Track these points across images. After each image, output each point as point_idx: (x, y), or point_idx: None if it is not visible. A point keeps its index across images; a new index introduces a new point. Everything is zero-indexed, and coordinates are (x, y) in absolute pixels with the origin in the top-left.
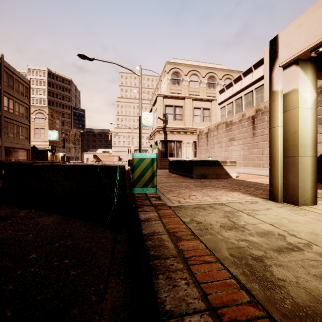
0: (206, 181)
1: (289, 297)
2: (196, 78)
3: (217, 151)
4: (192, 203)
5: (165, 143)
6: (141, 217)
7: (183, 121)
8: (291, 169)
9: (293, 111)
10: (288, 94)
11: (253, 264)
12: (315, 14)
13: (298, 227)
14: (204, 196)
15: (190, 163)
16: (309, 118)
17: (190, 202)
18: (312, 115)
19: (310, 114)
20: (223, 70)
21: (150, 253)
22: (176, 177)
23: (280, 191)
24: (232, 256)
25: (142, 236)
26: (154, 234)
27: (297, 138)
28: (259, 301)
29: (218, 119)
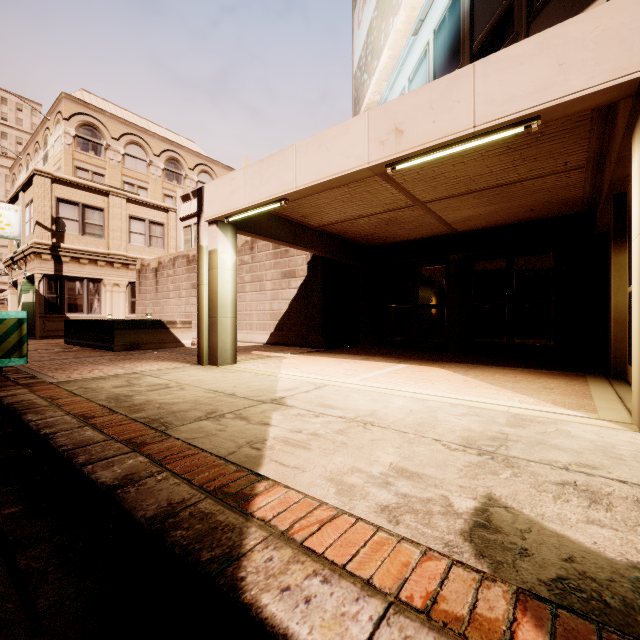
0: (136, 353)
1: (132, 403)
2: (142, 153)
3: (174, 303)
4: (92, 376)
5: (57, 281)
6: (1, 395)
7: (105, 240)
8: (214, 329)
9: (215, 271)
10: (212, 252)
11: (122, 398)
12: (225, 187)
13: (192, 378)
14: (115, 369)
15: (110, 325)
16: (230, 280)
17: (88, 376)
18: (232, 277)
19: (230, 276)
20: (197, 155)
21: (17, 409)
22: (81, 351)
23: (206, 354)
24: (107, 398)
25: (5, 408)
26: (23, 401)
27: (217, 298)
28: (109, 407)
29: (180, 247)
